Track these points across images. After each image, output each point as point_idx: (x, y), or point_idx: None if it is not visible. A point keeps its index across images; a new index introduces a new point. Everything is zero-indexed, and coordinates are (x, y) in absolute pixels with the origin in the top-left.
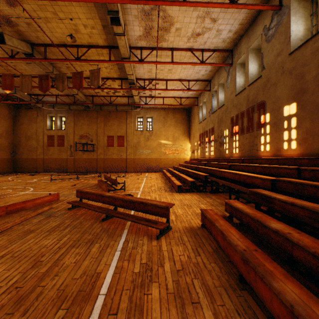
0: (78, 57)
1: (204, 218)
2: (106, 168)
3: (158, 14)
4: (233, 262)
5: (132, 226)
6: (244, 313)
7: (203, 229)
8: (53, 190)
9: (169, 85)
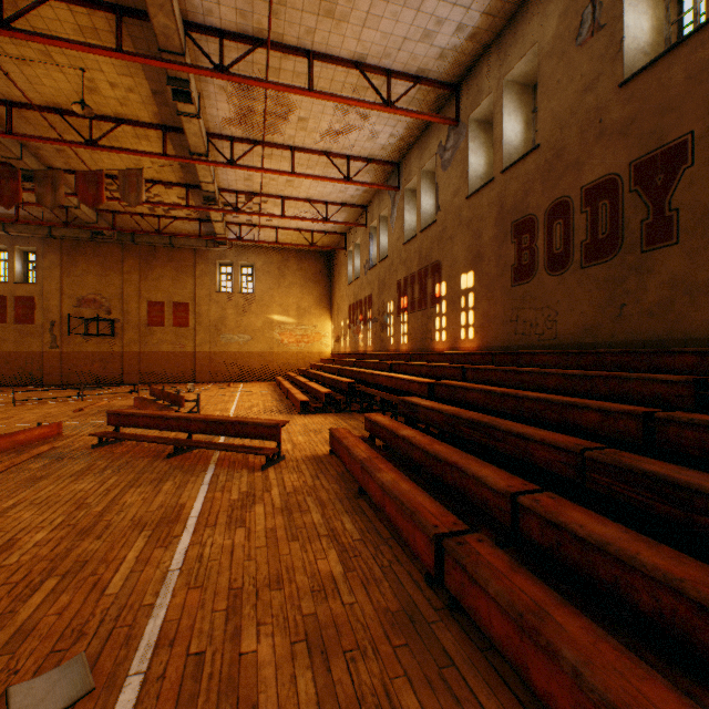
0: (92, 139)
1: (333, 439)
2: (146, 375)
3: (265, 95)
4: (356, 478)
5: (223, 460)
6: (353, 511)
7: (332, 456)
8: (34, 421)
9: (288, 207)
